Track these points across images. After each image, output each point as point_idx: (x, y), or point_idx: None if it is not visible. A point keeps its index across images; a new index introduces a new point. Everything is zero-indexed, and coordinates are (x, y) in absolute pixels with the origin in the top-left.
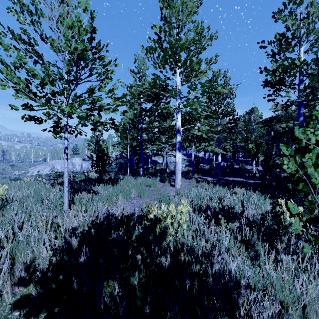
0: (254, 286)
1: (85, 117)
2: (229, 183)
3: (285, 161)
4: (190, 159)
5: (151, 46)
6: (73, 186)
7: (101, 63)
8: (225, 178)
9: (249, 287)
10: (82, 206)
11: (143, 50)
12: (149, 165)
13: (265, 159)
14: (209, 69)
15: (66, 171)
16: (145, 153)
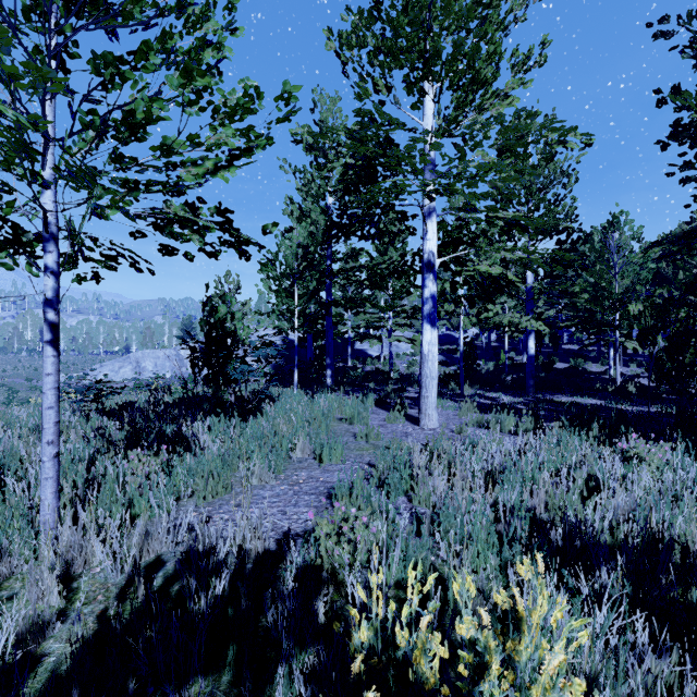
0: None
1: (78, 167)
2: (590, 420)
3: None
4: (443, 348)
5: (354, 22)
6: (134, 422)
7: (175, 3)
8: (546, 396)
9: None
10: (114, 506)
11: (331, 41)
12: (348, 362)
13: (669, 346)
14: (522, 84)
15: (50, 388)
16: (338, 333)
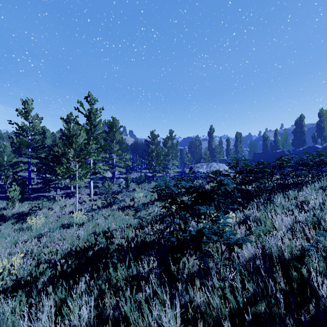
0: (1, 211)
1: None
2: None
3: (8, 193)
4: None
5: None
6: None
7: None
8: None
9: (1, 212)
10: None
11: None
12: None
13: (12, 182)
14: None
15: None
16: None
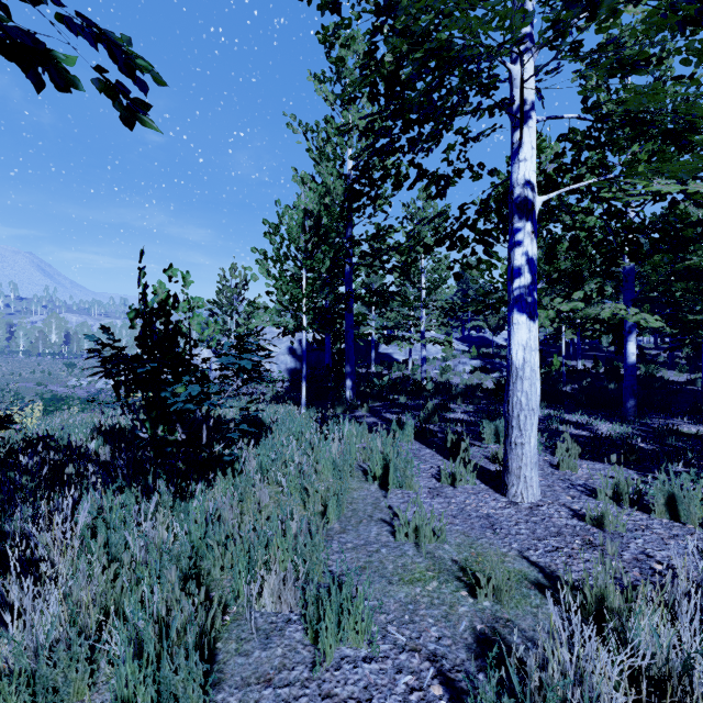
0: None
1: None
2: None
3: None
4: (479, 352)
5: None
6: None
7: None
8: (658, 422)
9: None
10: None
11: None
12: (371, 367)
13: None
14: None
15: None
16: (361, 335)
